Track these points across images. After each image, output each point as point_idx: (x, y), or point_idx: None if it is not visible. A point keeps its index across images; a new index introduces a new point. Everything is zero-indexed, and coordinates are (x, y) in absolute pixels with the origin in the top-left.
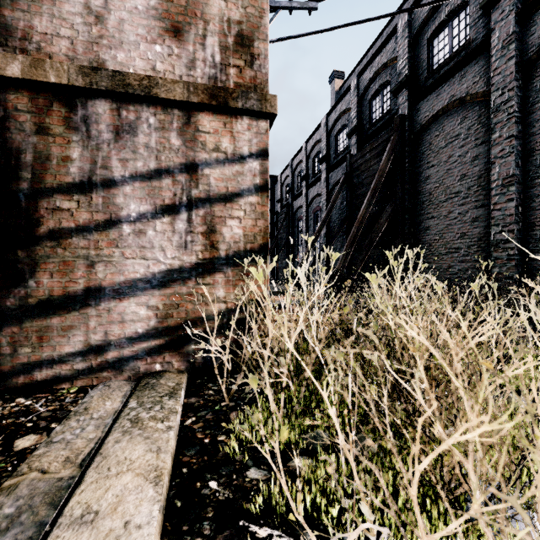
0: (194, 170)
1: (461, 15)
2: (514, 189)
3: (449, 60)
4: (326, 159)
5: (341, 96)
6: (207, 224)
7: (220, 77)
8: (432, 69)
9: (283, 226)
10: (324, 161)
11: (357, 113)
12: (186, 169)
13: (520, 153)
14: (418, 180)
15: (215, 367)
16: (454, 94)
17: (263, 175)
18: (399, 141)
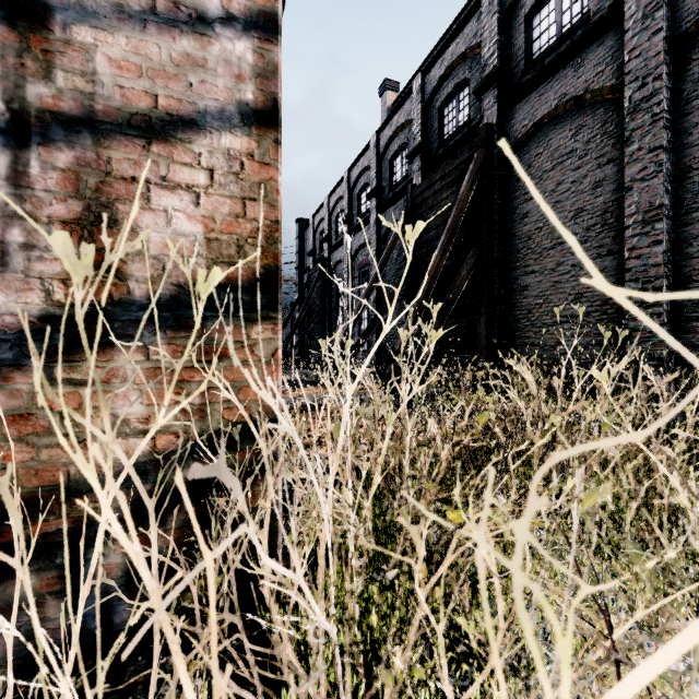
0: (36, 19)
1: None
2: (662, 226)
3: (558, 43)
4: (378, 193)
5: (398, 104)
6: (83, 195)
7: None
8: (531, 60)
9: (316, 288)
10: (374, 196)
11: (422, 126)
12: (2, 9)
13: (669, 174)
14: (511, 220)
15: None
16: (566, 91)
17: (265, 83)
18: (485, 161)
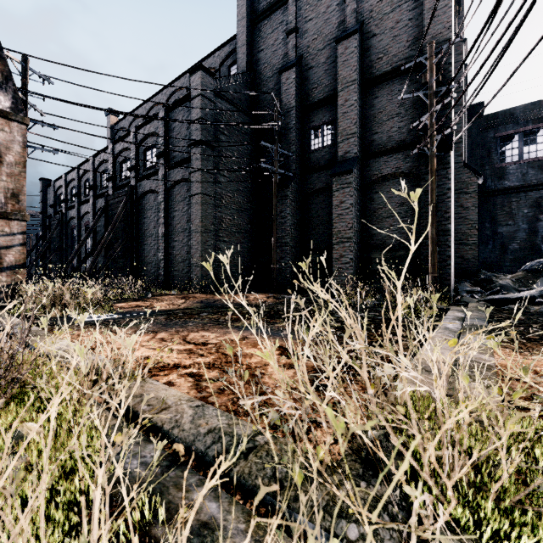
0: None
1: (156, 149)
2: (164, 238)
3: (150, 168)
4: (94, 189)
5: (103, 149)
6: None
7: (4, 207)
8: (146, 167)
9: (56, 231)
10: (92, 189)
11: (112, 168)
12: None
13: (167, 224)
14: (140, 223)
15: (5, 298)
16: (151, 186)
17: (24, 240)
18: (130, 199)
